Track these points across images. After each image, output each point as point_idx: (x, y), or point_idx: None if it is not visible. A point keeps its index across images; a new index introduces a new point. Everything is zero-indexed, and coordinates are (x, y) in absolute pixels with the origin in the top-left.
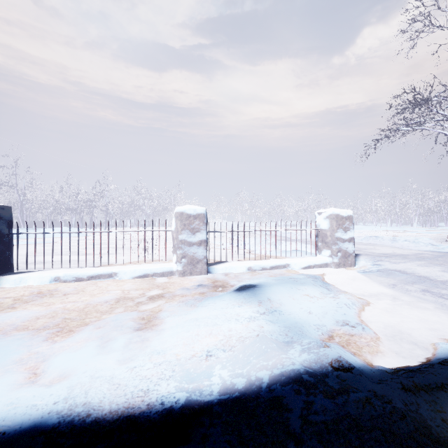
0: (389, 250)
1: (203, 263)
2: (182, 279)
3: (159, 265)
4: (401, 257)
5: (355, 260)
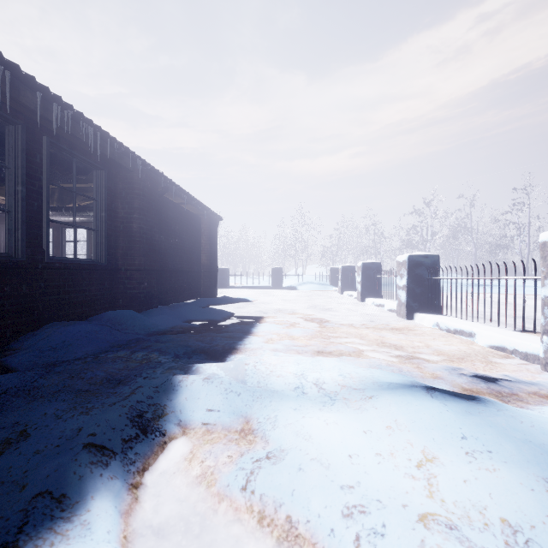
0: None
1: None
2: (523, 371)
3: (536, 341)
4: None
5: None
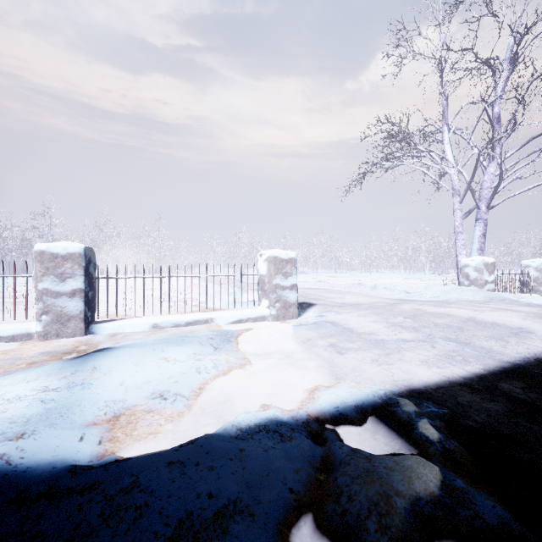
0: (355, 299)
1: (78, 321)
2: (37, 344)
3: (12, 325)
4: (354, 306)
5: (305, 311)
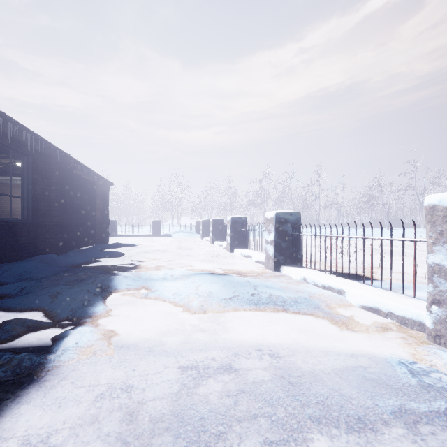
0: None
1: (271, 260)
2: (258, 268)
3: None
4: None
5: None
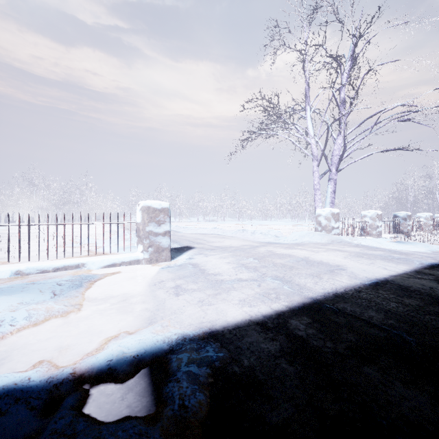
0: (230, 242)
1: None
2: None
3: None
4: (223, 249)
5: (182, 254)
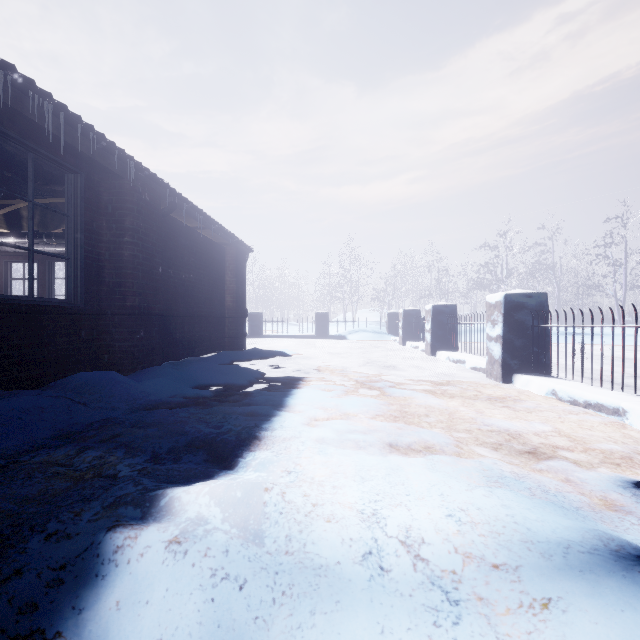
0: None
1: None
2: None
3: None
4: None
5: None
